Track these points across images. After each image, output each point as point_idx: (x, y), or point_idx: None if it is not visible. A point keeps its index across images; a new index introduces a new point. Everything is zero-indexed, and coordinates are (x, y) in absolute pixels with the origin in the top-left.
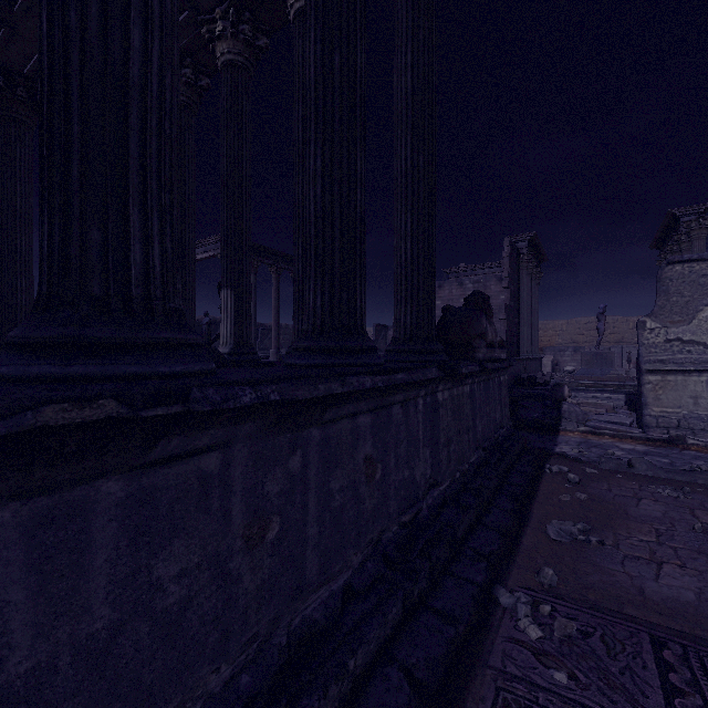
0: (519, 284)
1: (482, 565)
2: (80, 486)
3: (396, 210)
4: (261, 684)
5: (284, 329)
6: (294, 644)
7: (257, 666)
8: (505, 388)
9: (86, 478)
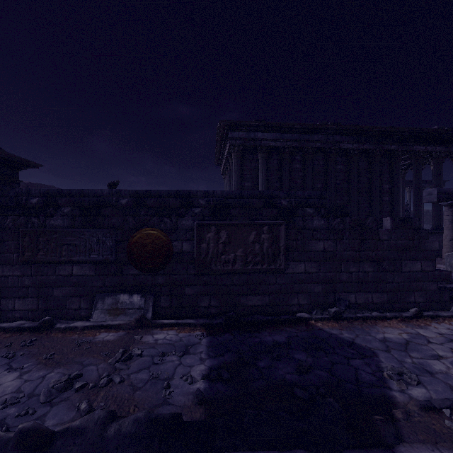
0: None
1: None
2: None
3: None
4: None
5: (425, 212)
6: None
7: None
8: None
9: None
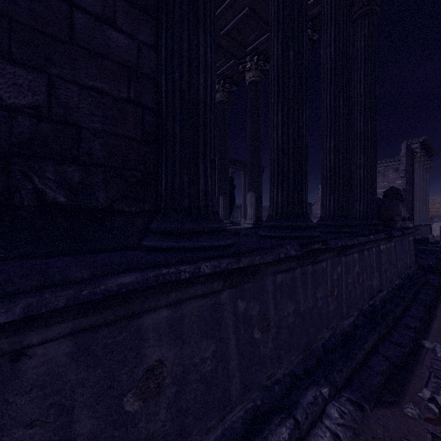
0: (413, 173)
1: (412, 330)
2: (306, 266)
3: (353, 153)
4: (338, 342)
5: None
6: (342, 335)
7: (334, 337)
8: (411, 245)
9: (308, 264)
